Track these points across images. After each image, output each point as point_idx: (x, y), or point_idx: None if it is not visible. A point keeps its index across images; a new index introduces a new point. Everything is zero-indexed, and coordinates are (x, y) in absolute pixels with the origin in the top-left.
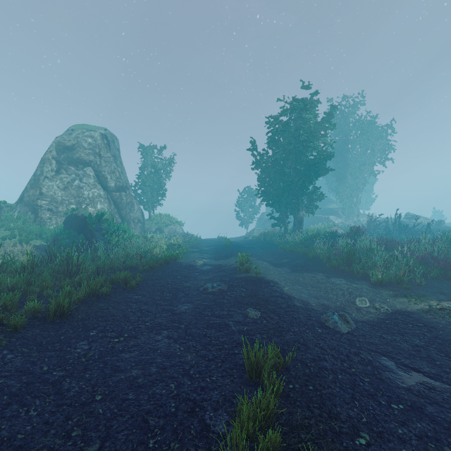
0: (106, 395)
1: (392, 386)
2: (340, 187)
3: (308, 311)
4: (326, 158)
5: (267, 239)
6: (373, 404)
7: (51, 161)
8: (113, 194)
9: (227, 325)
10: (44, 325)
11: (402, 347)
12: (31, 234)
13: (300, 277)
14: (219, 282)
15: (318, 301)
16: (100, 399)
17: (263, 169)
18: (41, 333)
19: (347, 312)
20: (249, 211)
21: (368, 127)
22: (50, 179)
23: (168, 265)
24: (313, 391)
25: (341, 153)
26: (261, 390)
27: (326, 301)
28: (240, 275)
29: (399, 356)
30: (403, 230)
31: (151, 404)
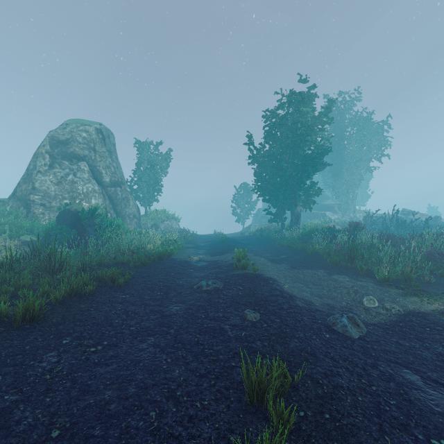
0: (65, 430)
1: (425, 411)
2: (336, 183)
3: (312, 312)
4: (324, 153)
5: (264, 235)
6: (408, 439)
7: (45, 155)
8: (108, 190)
9: (222, 330)
10: (9, 332)
11: (424, 356)
12: (22, 229)
13: (300, 274)
14: (214, 279)
15: (321, 301)
16: (57, 437)
17: (259, 164)
18: (2, 342)
19: (354, 313)
20: (246, 207)
21: (365, 124)
22: (43, 173)
23: (161, 261)
24: (331, 421)
25: (337, 150)
26: (265, 419)
27: (330, 301)
28: (237, 271)
29: (424, 368)
30: (401, 225)
31: (122, 443)
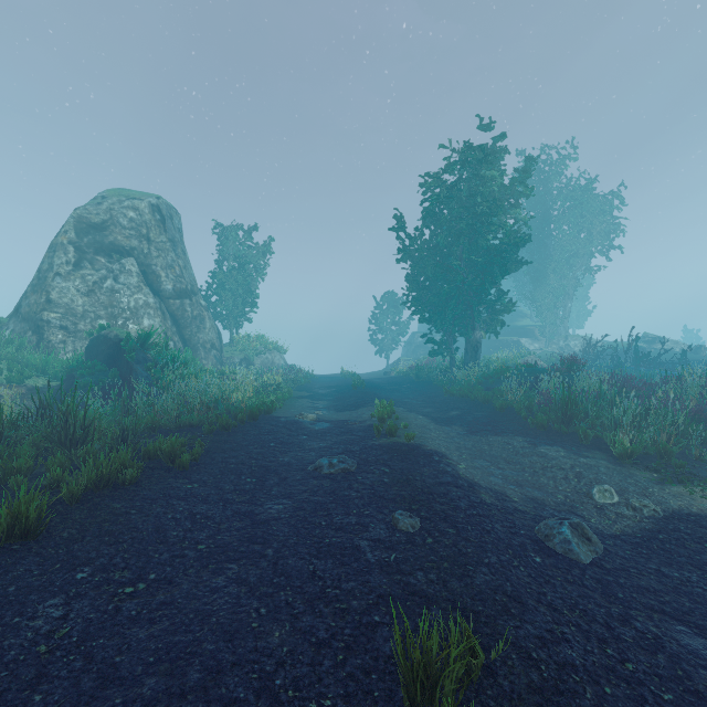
0: None
1: None
2: (538, 291)
3: (508, 514)
4: (519, 244)
5: (421, 377)
6: None
7: (67, 247)
8: (171, 303)
9: (357, 550)
10: None
11: None
12: (28, 368)
13: (484, 443)
14: (342, 455)
15: (522, 493)
16: None
17: (415, 261)
18: None
19: (579, 515)
20: (392, 331)
21: (583, 197)
22: (64, 277)
23: (254, 421)
24: None
25: (539, 238)
26: None
27: (537, 492)
28: (380, 440)
29: None
30: (642, 360)
31: None
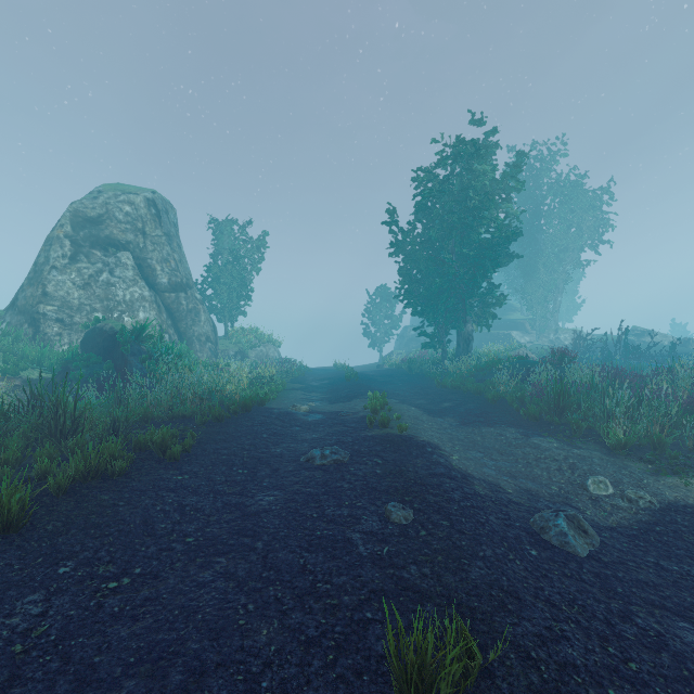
0: None
1: None
2: (528, 285)
3: (502, 505)
4: (511, 237)
5: (414, 369)
6: None
7: (63, 240)
8: (166, 296)
9: (348, 543)
10: None
11: None
12: (24, 360)
13: (476, 434)
14: (335, 446)
15: (516, 484)
16: None
17: (407, 255)
18: None
19: (574, 507)
20: (385, 324)
21: (573, 192)
22: (60, 270)
23: (247, 413)
24: None
25: (529, 233)
26: None
27: (531, 484)
28: (372, 431)
29: None
30: (632, 353)
31: None
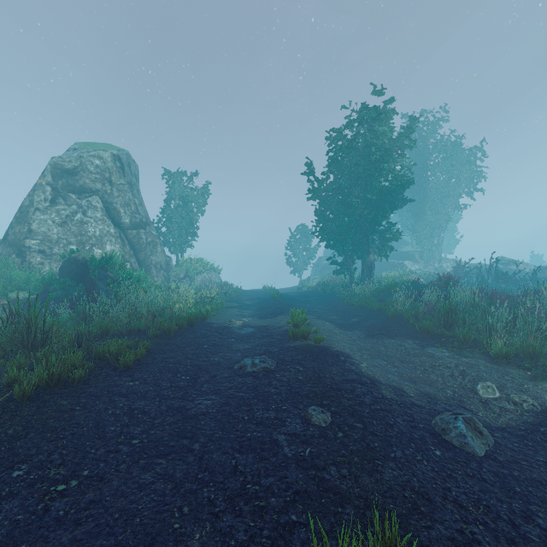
0: None
1: None
2: (418, 224)
3: (407, 408)
4: (405, 185)
5: (327, 291)
6: None
7: (45, 187)
8: (128, 232)
9: (275, 444)
10: None
11: None
12: (12, 283)
13: (380, 345)
14: (263, 356)
15: (416, 388)
16: None
17: (322, 200)
18: None
19: (468, 409)
20: (303, 255)
21: (453, 150)
22: (42, 211)
23: (192, 327)
24: None
25: (418, 183)
26: None
27: (429, 388)
28: (294, 343)
29: None
30: (501, 278)
31: None
